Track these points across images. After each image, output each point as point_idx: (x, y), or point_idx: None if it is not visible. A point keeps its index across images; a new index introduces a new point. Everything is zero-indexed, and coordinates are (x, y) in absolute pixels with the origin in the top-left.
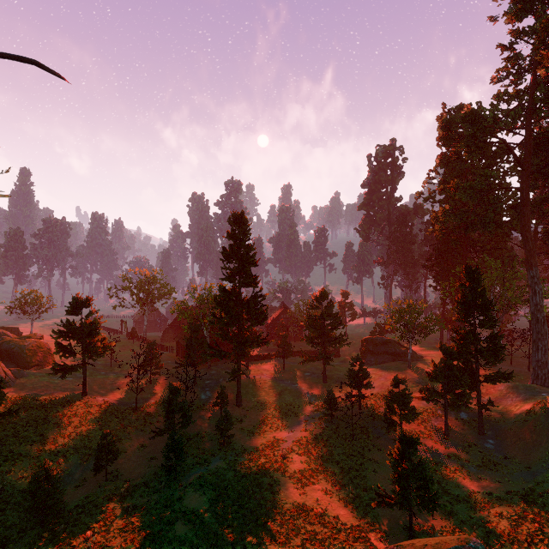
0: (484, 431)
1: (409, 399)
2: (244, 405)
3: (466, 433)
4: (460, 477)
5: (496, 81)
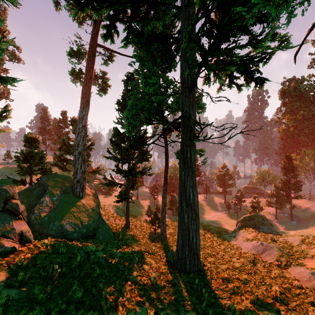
0: (293, 218)
1: (259, 203)
2: None
3: (285, 219)
4: (277, 228)
5: (310, 67)
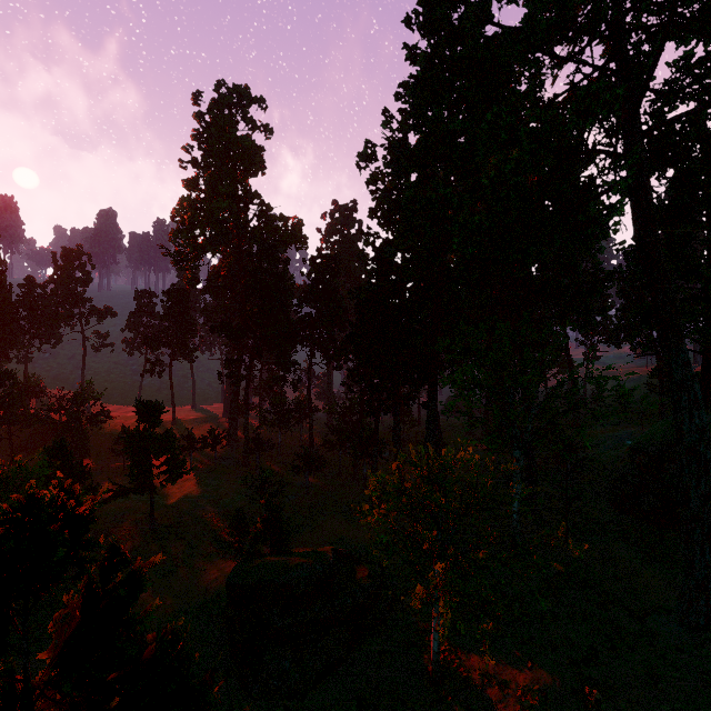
0: None
1: None
2: None
3: None
4: None
5: None
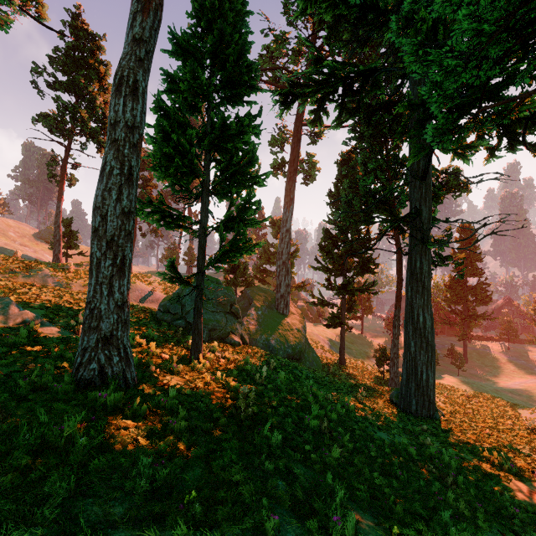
0: None
1: None
2: (470, 363)
3: None
4: None
5: None
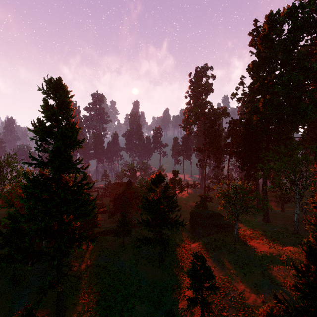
0: None
1: None
2: (68, 313)
3: None
4: None
5: None
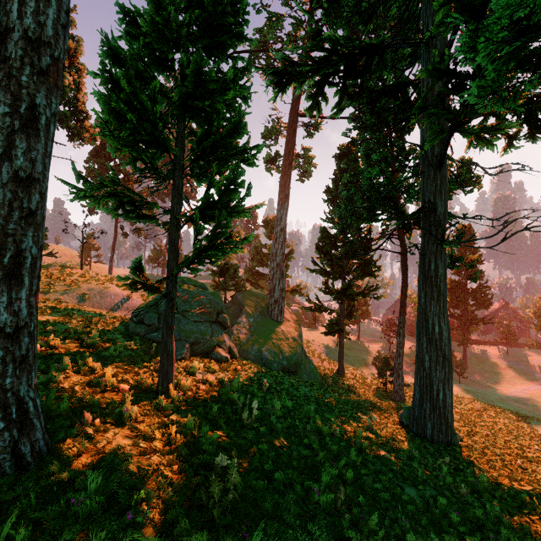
0: None
1: None
2: (469, 369)
3: None
4: None
5: None
